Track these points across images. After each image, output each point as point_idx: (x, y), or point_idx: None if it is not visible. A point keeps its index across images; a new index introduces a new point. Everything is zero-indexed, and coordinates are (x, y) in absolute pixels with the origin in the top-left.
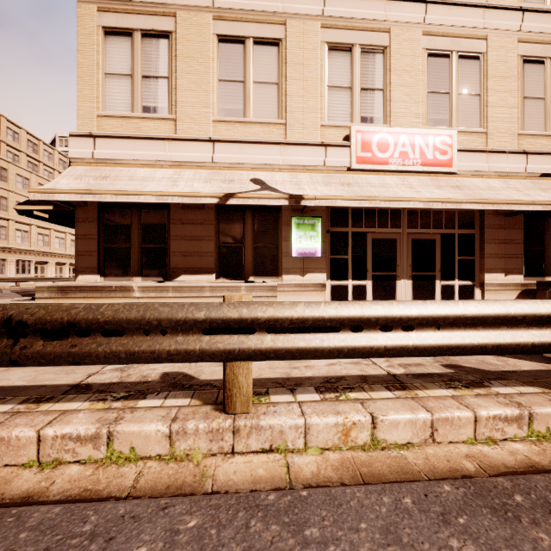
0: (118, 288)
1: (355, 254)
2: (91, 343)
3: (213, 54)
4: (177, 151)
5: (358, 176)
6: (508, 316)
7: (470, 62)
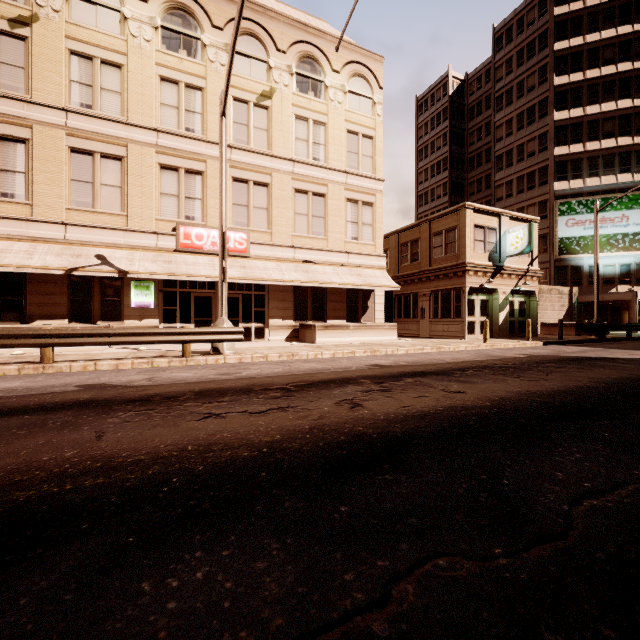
0: None
1: (182, 306)
2: None
3: (67, 160)
4: (34, 229)
5: (180, 256)
6: (144, 333)
7: (261, 188)
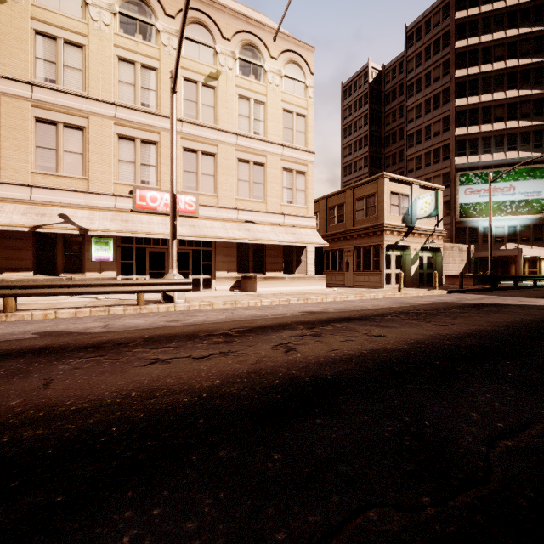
0: None
1: (138, 260)
2: None
3: (32, 129)
4: (1, 190)
5: (136, 216)
6: (101, 284)
7: (209, 157)
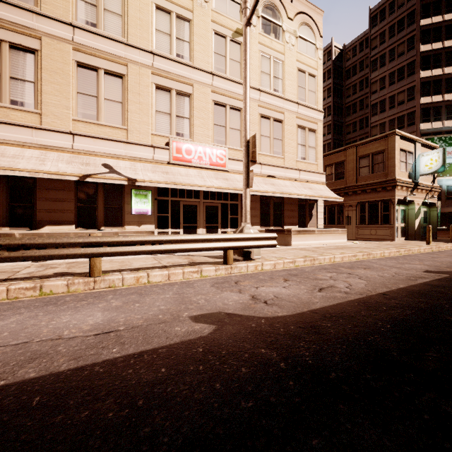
0: (2, 235)
1: (173, 213)
2: (32, 252)
3: (73, 74)
4: (43, 137)
5: (174, 168)
6: (194, 239)
7: (236, 112)
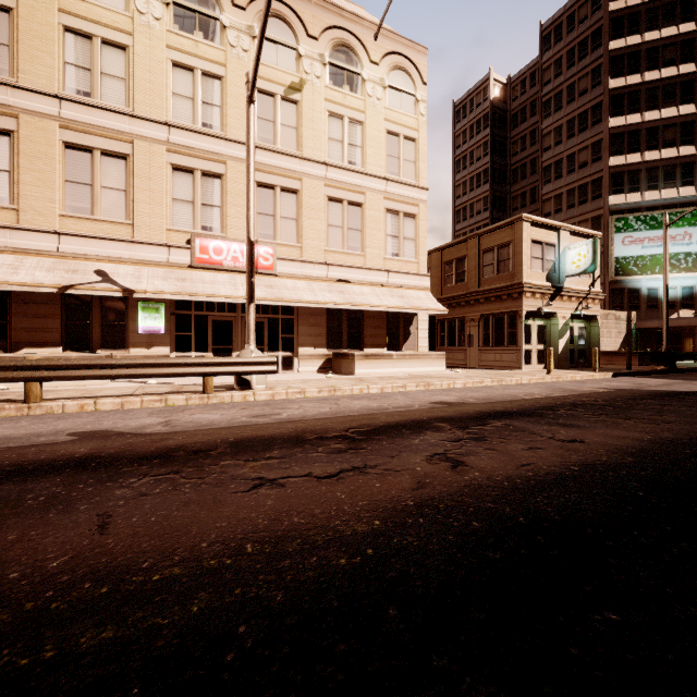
0: None
1: (198, 332)
2: None
3: (60, 158)
4: (20, 239)
5: (196, 273)
6: (156, 363)
7: (290, 195)
